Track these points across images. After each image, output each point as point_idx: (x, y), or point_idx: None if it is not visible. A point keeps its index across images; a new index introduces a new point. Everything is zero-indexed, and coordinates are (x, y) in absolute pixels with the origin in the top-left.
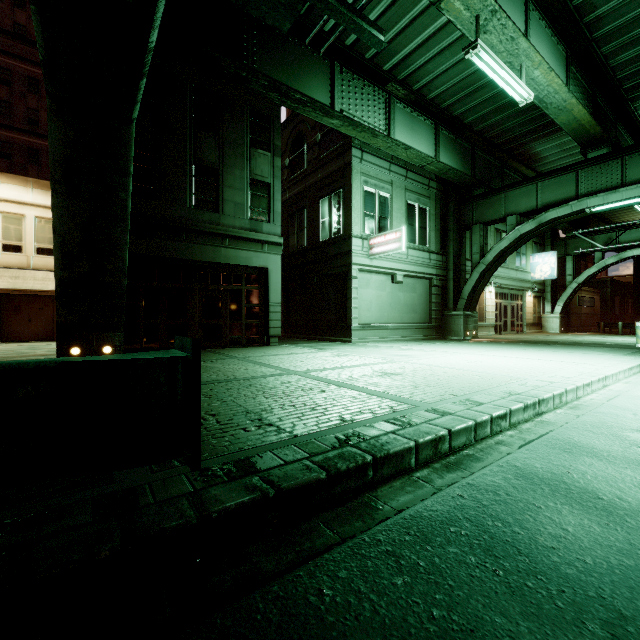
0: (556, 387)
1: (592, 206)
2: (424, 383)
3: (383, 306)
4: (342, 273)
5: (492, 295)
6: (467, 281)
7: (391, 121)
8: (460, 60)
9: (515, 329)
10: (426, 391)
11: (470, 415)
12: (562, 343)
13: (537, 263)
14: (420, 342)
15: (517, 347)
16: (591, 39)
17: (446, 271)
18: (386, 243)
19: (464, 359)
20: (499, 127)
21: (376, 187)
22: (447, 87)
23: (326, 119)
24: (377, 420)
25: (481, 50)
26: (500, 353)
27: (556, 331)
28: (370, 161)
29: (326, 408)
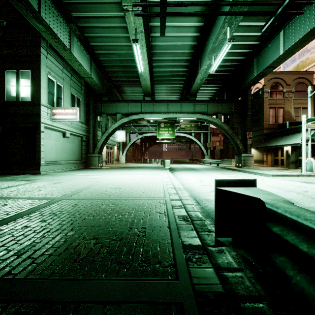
0: (176, 183)
1: (146, 117)
2: (141, 190)
3: (58, 150)
4: (30, 127)
5: (104, 147)
6: (100, 140)
7: (72, 45)
8: (110, 36)
9: (111, 162)
10: (151, 193)
11: (185, 198)
12: (137, 167)
13: (118, 134)
14: (82, 170)
15: (128, 170)
16: (152, 58)
17: (89, 134)
18: (66, 114)
19: (125, 177)
20: (115, 73)
21: (55, 78)
22: (101, 44)
23: (34, 20)
24: (171, 209)
25: (138, 44)
26: (129, 173)
27: (124, 162)
28: (52, 61)
29: (140, 211)
